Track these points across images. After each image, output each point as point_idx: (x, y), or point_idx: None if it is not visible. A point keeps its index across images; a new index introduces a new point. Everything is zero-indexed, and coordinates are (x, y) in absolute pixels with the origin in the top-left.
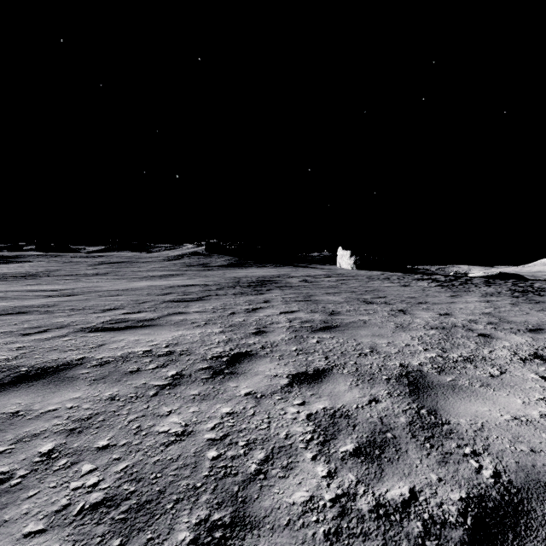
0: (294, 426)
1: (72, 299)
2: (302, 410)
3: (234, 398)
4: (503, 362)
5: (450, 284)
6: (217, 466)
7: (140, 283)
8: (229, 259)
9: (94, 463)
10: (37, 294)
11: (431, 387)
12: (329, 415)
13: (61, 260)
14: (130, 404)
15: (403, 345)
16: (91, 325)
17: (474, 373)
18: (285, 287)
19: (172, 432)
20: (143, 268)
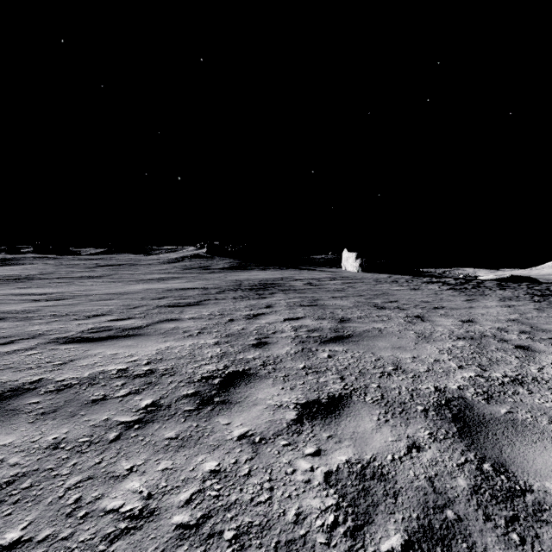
0: (308, 498)
1: (58, 304)
2: (317, 466)
3: (223, 444)
4: None
5: (462, 287)
6: None
7: (136, 286)
8: (231, 262)
9: None
10: (24, 298)
11: (484, 424)
12: (356, 473)
13: (58, 263)
14: (77, 456)
15: (431, 361)
16: (68, 334)
17: (532, 401)
18: (289, 290)
19: (125, 510)
20: (142, 270)
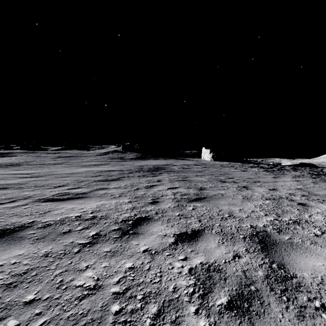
0: (180, 280)
1: (37, 179)
2: (185, 265)
3: (135, 255)
4: (321, 224)
5: (271, 170)
6: (118, 321)
7: (81, 169)
8: (137, 155)
9: (18, 319)
10: (17, 176)
11: (275, 245)
12: (205, 269)
13: (35, 155)
14: (59, 260)
15: (250, 212)
16: (45, 197)
17: (303, 233)
18: (170, 171)
19: (86, 286)
20: (84, 160)
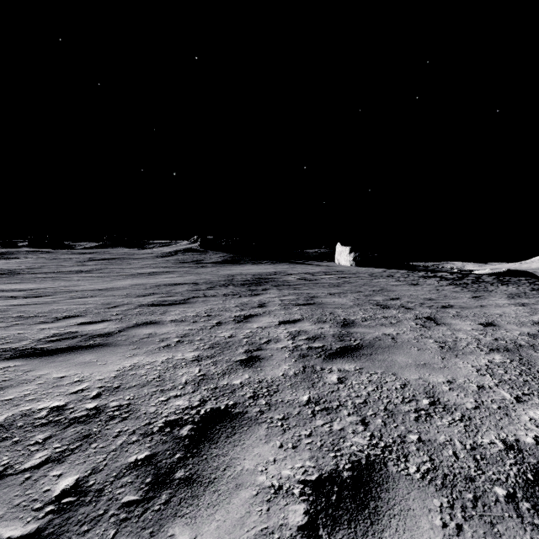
0: None
1: (32, 302)
2: None
3: None
4: None
5: (462, 282)
6: None
7: (124, 282)
8: (224, 256)
9: None
10: (1, 295)
11: None
12: None
13: (51, 257)
14: None
15: (475, 389)
16: (21, 344)
17: None
18: (282, 285)
19: None
20: (133, 265)
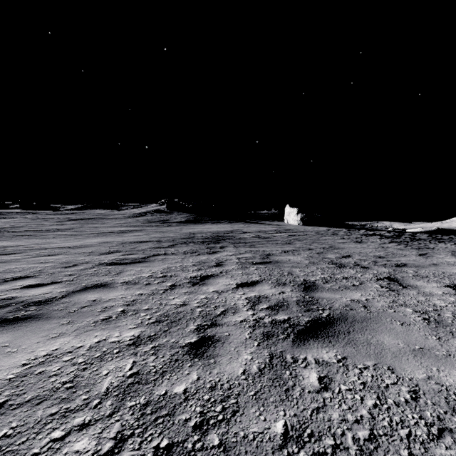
0: None
1: None
2: None
3: None
4: None
5: (401, 240)
6: None
7: (94, 239)
8: (188, 216)
9: None
10: None
11: None
12: None
13: (36, 217)
14: None
15: None
16: None
17: None
18: (239, 243)
19: None
20: (107, 224)
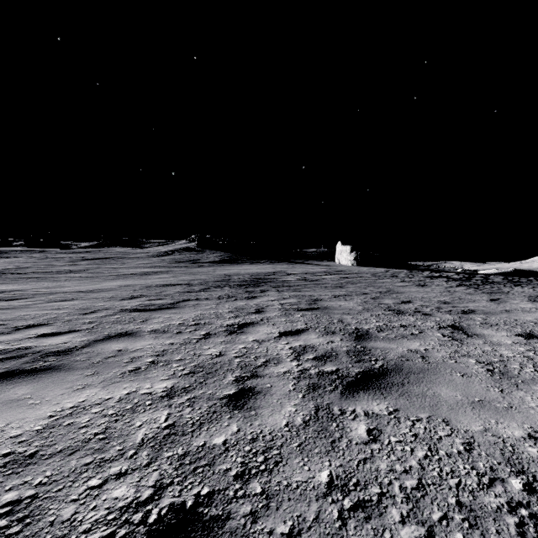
0: None
1: (1, 307)
2: None
3: None
4: None
5: (471, 283)
6: None
7: (113, 282)
8: (222, 255)
9: None
10: None
11: None
12: None
13: (44, 256)
14: None
15: None
16: None
17: None
18: (282, 286)
19: None
20: (127, 264)
